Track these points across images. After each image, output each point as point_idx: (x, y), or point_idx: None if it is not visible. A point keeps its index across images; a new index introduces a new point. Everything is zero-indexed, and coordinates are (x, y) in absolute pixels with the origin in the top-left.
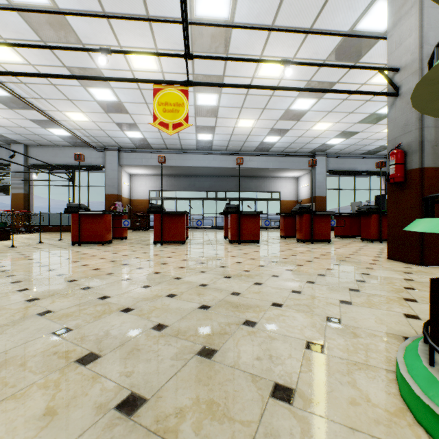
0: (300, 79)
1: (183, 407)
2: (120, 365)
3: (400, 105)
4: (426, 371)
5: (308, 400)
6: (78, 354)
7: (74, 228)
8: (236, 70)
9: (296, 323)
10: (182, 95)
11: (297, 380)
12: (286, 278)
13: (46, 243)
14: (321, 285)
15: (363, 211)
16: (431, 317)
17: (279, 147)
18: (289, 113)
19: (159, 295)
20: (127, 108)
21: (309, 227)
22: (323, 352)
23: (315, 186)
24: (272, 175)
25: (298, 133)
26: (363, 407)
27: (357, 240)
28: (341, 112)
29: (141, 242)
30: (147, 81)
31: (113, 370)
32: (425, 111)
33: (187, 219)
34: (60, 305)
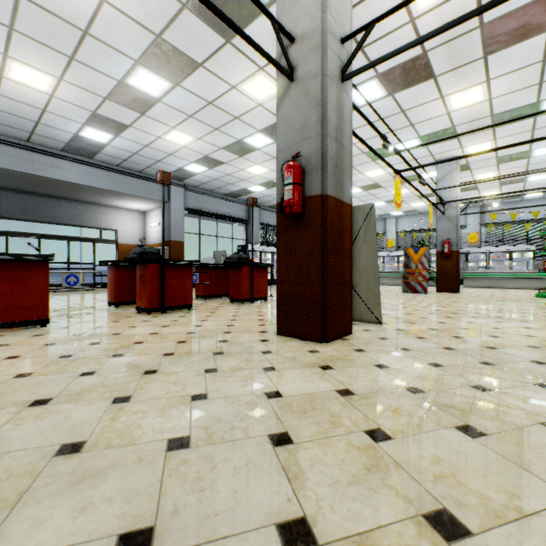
0: (142, 21)
1: None
2: None
3: (296, 96)
4: None
5: None
6: None
7: None
8: None
9: None
10: None
11: None
12: None
13: None
14: None
15: (233, 262)
16: None
17: (113, 156)
18: (127, 92)
19: None
20: None
21: (158, 286)
22: None
23: (171, 227)
24: (103, 201)
25: (144, 138)
26: None
27: (226, 301)
28: (205, 124)
29: None
30: None
31: None
32: None
33: None
34: None
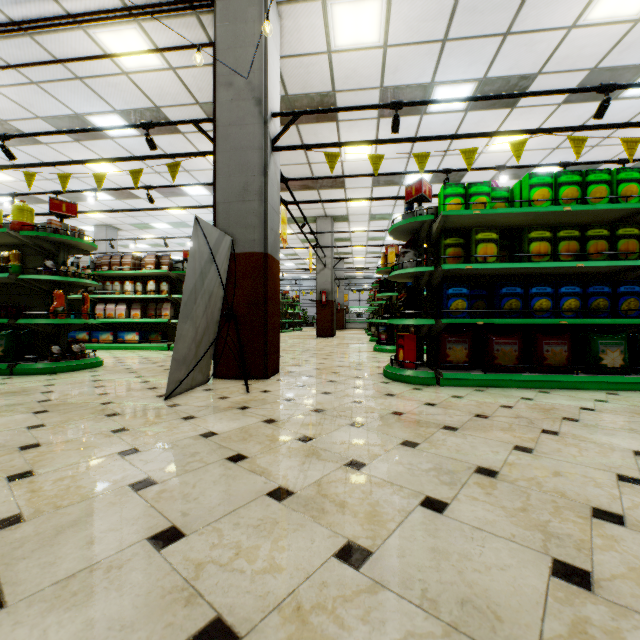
0: None
1: None
2: None
3: None
4: None
5: None
6: None
7: None
8: None
9: None
10: None
11: None
12: None
13: None
14: None
15: None
16: None
17: None
18: None
19: None
20: None
21: None
22: None
23: None
24: None
25: None
26: None
27: None
28: None
29: None
30: None
31: None
32: None
33: None
34: None
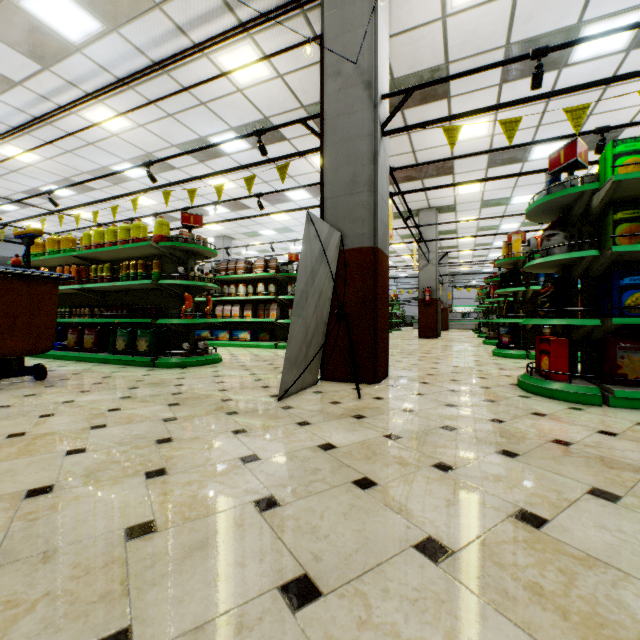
0: None
1: None
2: None
3: None
4: None
5: None
6: None
7: None
8: None
9: None
10: None
11: None
12: None
13: None
14: None
15: None
16: None
17: None
18: None
19: None
20: (9, 213)
21: None
22: None
23: None
24: None
25: None
26: None
27: None
28: None
29: None
30: None
31: None
32: None
33: None
34: None
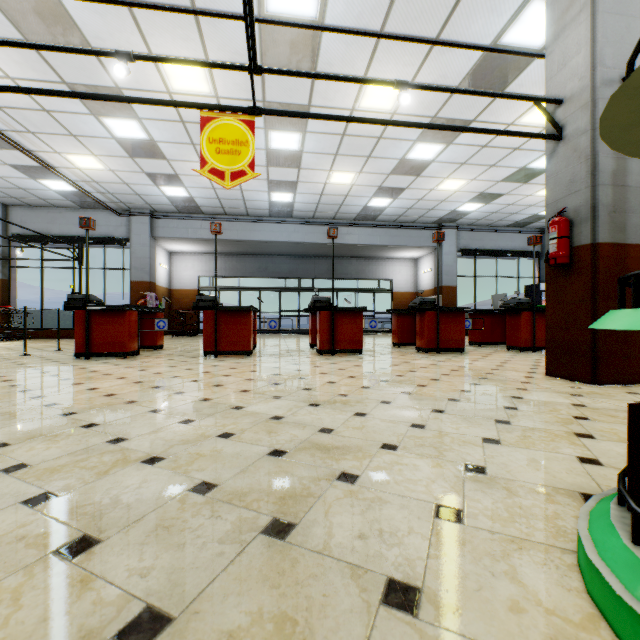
0: (420, 114)
1: (235, 630)
2: (132, 556)
3: (564, 154)
4: (629, 553)
5: (443, 608)
6: (62, 538)
7: (79, 331)
8: (329, 98)
9: (419, 475)
10: (246, 129)
11: (424, 572)
12: (402, 405)
13: (35, 355)
14: (454, 415)
15: (509, 307)
16: (630, 465)
17: (390, 215)
18: (405, 164)
19: (207, 436)
20: (163, 150)
21: (433, 330)
22: (462, 523)
23: (442, 272)
24: (380, 255)
25: (418, 194)
26: (531, 616)
27: (502, 349)
28: (478, 165)
29: (185, 353)
30: (192, 105)
31: (119, 565)
32: (618, 145)
33: (255, 318)
34: (42, 454)
